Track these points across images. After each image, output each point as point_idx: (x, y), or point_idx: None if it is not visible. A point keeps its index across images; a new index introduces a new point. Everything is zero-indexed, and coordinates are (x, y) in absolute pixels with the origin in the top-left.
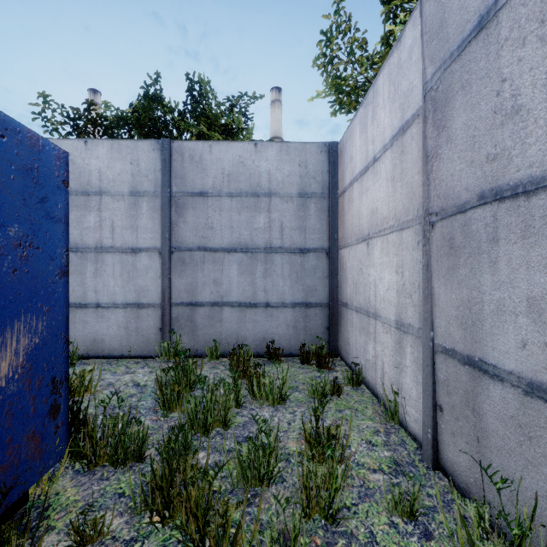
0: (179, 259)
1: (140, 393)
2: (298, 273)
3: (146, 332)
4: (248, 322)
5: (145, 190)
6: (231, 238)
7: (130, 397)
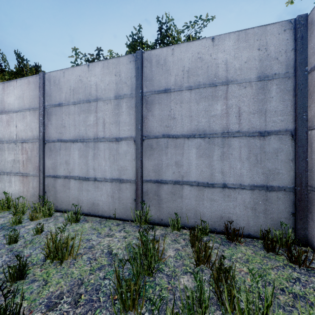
0: (148, 145)
1: (108, 265)
2: (257, 156)
3: (125, 201)
4: (205, 200)
5: (124, 93)
6: (190, 126)
7: (99, 269)
